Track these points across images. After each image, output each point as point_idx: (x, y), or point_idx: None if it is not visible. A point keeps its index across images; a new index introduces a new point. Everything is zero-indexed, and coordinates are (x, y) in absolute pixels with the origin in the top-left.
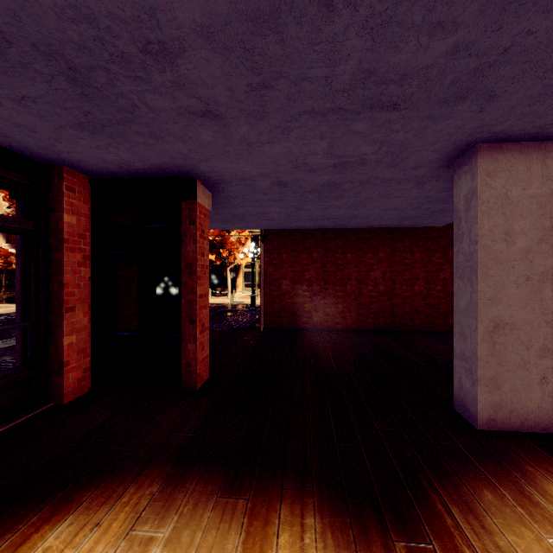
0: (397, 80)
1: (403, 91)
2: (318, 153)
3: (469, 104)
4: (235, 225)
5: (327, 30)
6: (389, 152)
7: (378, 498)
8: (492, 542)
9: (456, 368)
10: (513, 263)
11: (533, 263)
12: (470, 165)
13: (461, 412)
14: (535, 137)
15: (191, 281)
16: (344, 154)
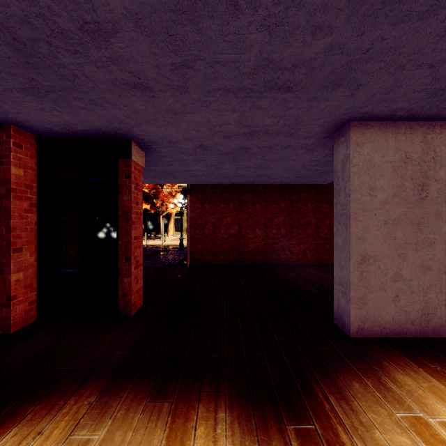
0: (289, 68)
1: (295, 77)
2: (231, 123)
3: (343, 90)
4: (166, 180)
5: (234, 24)
6: (286, 124)
7: (275, 393)
8: (358, 419)
9: (336, 291)
10: (375, 211)
11: (389, 212)
12: (345, 137)
13: (339, 324)
14: (390, 118)
15: (127, 225)
16: (251, 124)
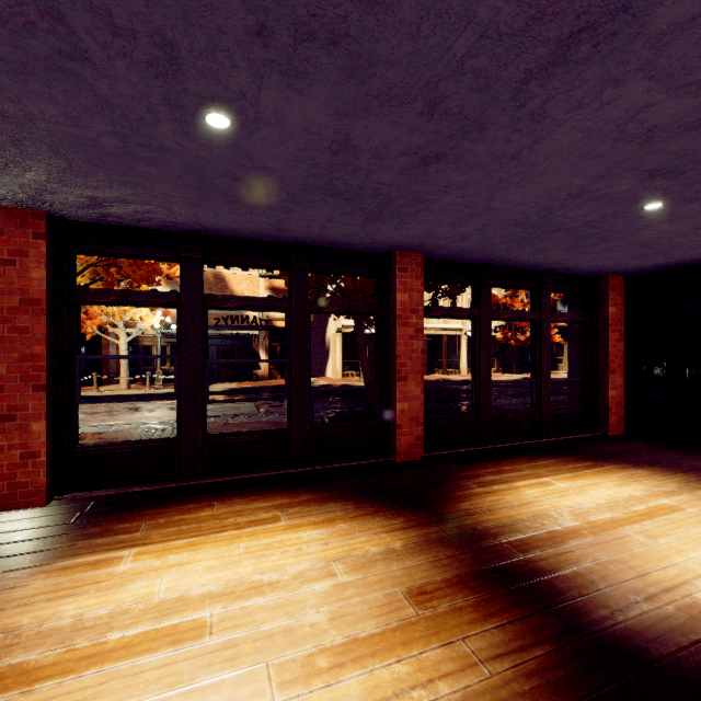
0: None
1: None
2: None
3: None
4: None
5: None
6: None
7: None
8: None
9: None
10: None
11: None
12: None
13: None
14: None
15: None
16: None
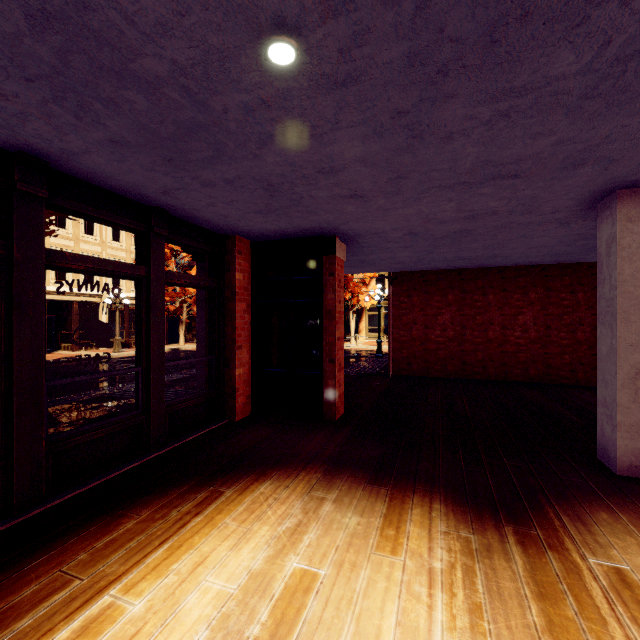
0: (512, 162)
1: (521, 167)
2: (447, 210)
3: (591, 167)
4: (363, 269)
5: (449, 147)
6: (519, 204)
7: (496, 503)
8: (593, 538)
9: (598, 415)
10: None
11: None
12: (610, 210)
13: (603, 460)
14: None
15: (330, 325)
16: (473, 209)
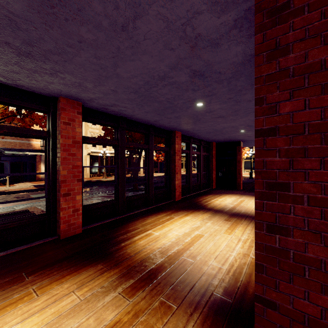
0: None
1: None
2: None
3: None
4: (246, 146)
5: None
6: None
7: None
8: None
9: None
10: None
11: None
12: None
13: None
14: None
15: (239, 164)
16: None
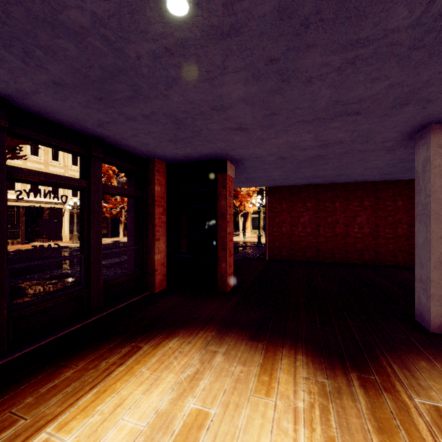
0: (355, 102)
1: (361, 106)
2: (307, 140)
3: (413, 106)
4: (247, 184)
5: (309, 89)
6: (359, 135)
7: (344, 354)
8: (416, 382)
9: (416, 289)
10: None
11: None
12: (425, 139)
13: (420, 321)
14: None
15: (223, 224)
16: (326, 139)
